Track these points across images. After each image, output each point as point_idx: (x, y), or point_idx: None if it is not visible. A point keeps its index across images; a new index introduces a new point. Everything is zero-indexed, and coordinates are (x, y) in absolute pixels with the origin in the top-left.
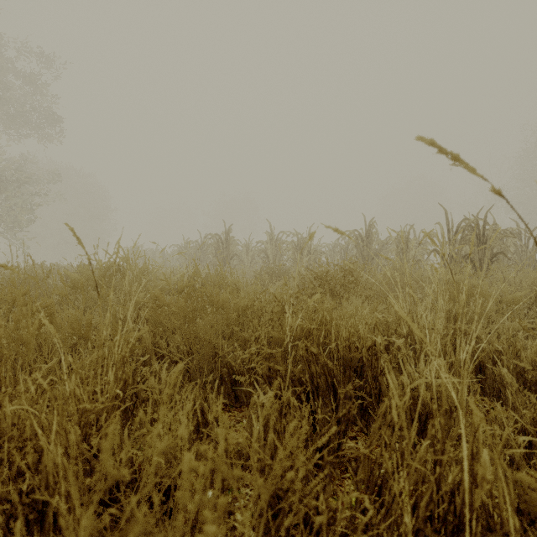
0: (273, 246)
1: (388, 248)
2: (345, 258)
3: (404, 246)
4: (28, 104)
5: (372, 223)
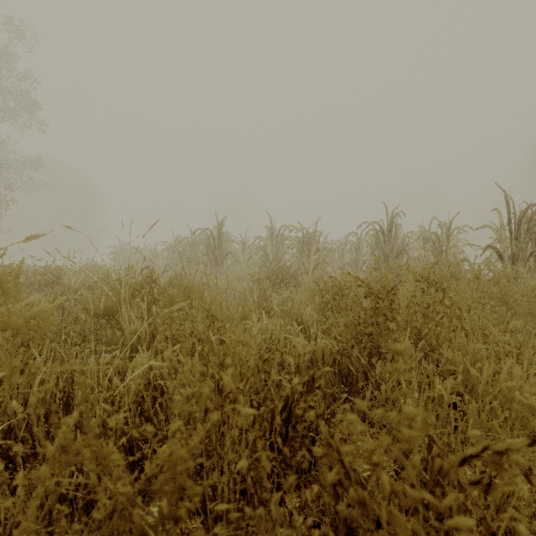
0: (274, 242)
1: (409, 245)
2: (357, 256)
3: (446, 240)
4: (3, 87)
5: (398, 213)
